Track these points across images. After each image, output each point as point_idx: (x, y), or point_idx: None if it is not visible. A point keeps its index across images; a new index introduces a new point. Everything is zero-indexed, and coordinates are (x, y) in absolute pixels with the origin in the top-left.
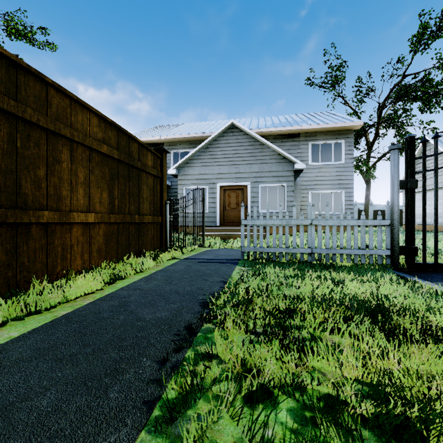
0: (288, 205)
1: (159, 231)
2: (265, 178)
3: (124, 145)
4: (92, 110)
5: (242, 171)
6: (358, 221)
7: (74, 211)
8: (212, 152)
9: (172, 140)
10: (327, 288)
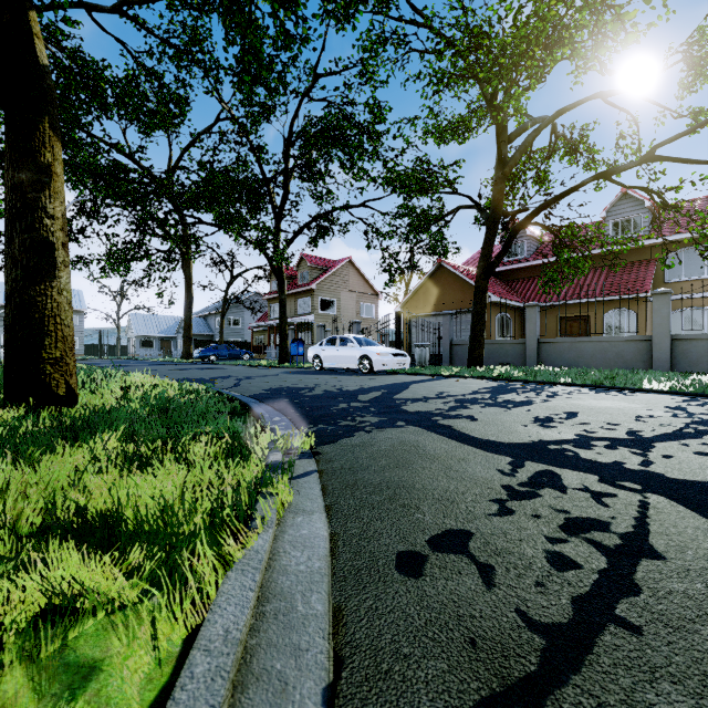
0: None
1: None
2: None
3: None
4: None
5: None
6: None
7: None
8: None
9: None
10: None
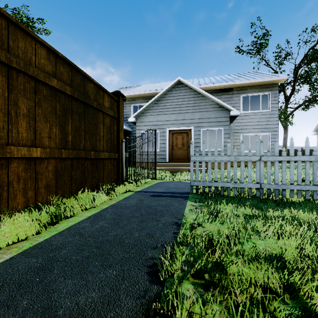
0: (225, 145)
1: (116, 166)
2: (205, 123)
3: (78, 83)
4: (38, 39)
5: (187, 118)
6: (310, 156)
7: (13, 145)
8: (162, 104)
9: (132, 96)
10: (308, 239)
